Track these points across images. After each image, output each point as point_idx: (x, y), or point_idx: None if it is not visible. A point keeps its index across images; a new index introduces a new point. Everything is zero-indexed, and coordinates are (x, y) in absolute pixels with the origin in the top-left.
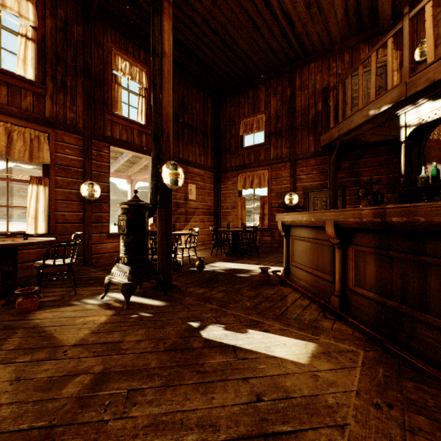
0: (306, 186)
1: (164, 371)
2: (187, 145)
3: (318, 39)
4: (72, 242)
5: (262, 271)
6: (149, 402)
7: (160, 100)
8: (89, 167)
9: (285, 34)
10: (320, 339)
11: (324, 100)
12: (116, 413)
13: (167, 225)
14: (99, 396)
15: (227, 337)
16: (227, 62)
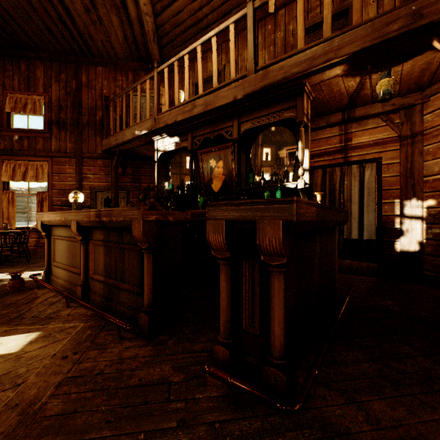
0: (94, 186)
1: None
2: None
3: (103, 47)
4: None
5: (12, 278)
6: None
7: None
8: None
9: (65, 22)
10: (49, 326)
11: (106, 107)
12: None
13: None
14: None
15: None
16: None
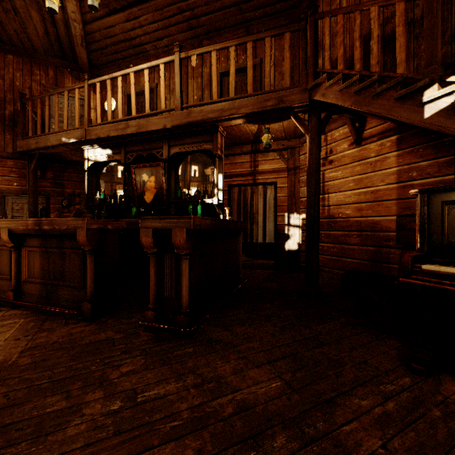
0: (3, 189)
1: None
2: None
3: (17, 36)
4: None
5: None
6: None
7: None
8: None
9: None
10: None
11: (23, 105)
12: None
13: None
14: None
15: None
16: None
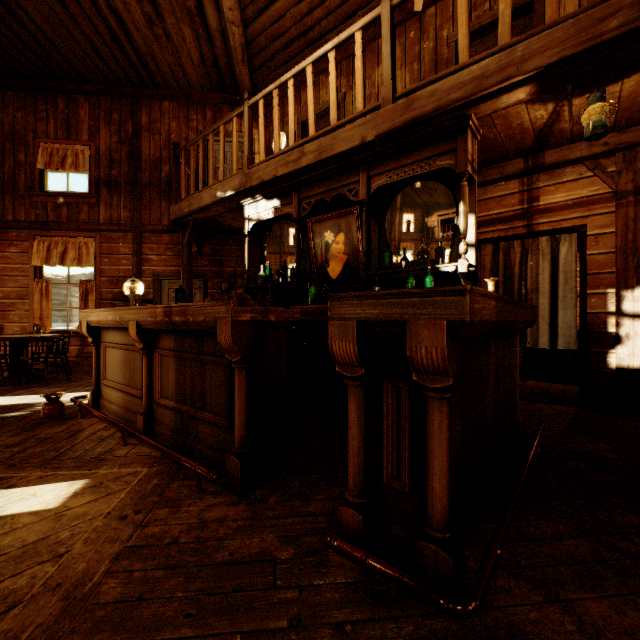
0: (158, 271)
1: None
2: None
3: (171, 73)
4: None
5: (48, 401)
6: None
7: None
8: None
9: (118, 40)
10: (99, 472)
11: (176, 159)
12: None
13: None
14: None
15: None
16: None
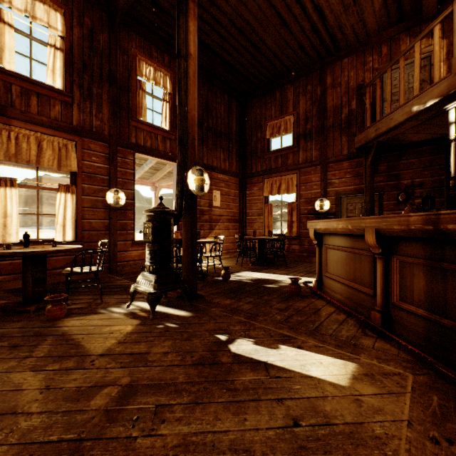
0: (339, 191)
1: (192, 386)
2: (212, 150)
3: (352, 32)
4: (99, 250)
5: (292, 282)
6: (178, 419)
7: (185, 103)
8: (115, 174)
9: (316, 29)
10: (360, 359)
11: (360, 97)
12: (144, 429)
13: (193, 233)
14: (127, 410)
15: (258, 353)
16: (252, 62)
